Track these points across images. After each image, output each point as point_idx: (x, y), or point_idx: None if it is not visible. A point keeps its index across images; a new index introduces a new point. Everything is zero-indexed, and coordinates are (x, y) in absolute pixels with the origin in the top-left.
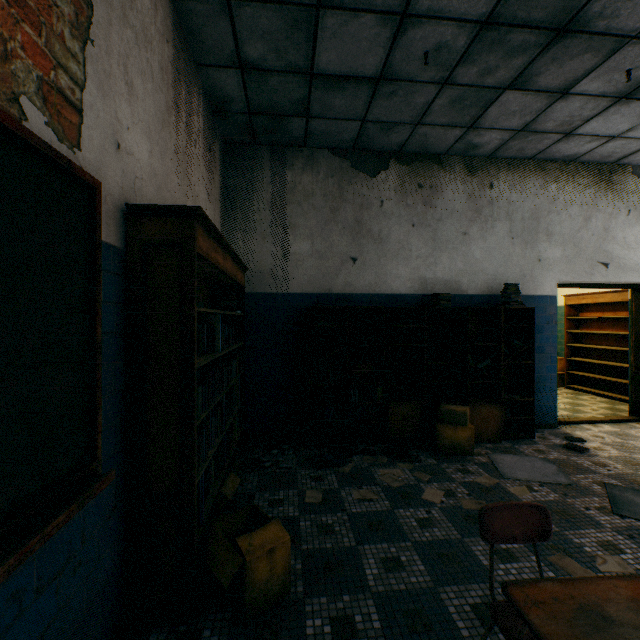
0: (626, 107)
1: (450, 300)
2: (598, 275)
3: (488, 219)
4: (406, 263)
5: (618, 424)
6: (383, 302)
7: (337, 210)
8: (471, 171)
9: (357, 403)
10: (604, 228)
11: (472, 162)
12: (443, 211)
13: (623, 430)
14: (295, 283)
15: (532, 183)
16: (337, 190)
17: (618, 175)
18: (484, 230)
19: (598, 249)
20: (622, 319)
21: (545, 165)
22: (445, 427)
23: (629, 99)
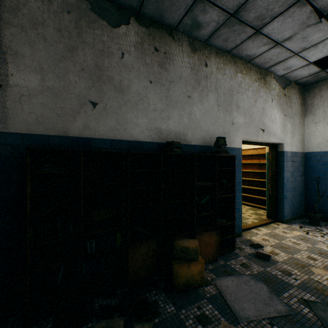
0: (299, 10)
1: (181, 147)
2: (260, 136)
3: (204, 89)
4: (145, 114)
5: (267, 226)
6: (124, 148)
7: (75, 49)
8: (193, 49)
9: (93, 254)
10: (262, 108)
11: (194, 42)
12: (174, 75)
13: (273, 231)
14: (18, 121)
15: (229, 70)
16: (75, 28)
17: (268, 77)
18: (202, 96)
19: (260, 120)
20: (256, 163)
21: (236, 60)
22: (181, 265)
23: (305, 1)
